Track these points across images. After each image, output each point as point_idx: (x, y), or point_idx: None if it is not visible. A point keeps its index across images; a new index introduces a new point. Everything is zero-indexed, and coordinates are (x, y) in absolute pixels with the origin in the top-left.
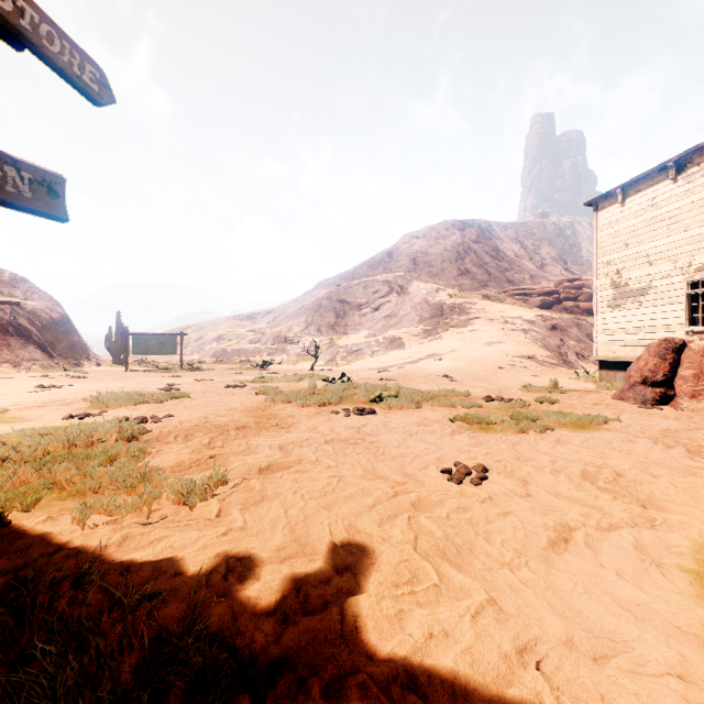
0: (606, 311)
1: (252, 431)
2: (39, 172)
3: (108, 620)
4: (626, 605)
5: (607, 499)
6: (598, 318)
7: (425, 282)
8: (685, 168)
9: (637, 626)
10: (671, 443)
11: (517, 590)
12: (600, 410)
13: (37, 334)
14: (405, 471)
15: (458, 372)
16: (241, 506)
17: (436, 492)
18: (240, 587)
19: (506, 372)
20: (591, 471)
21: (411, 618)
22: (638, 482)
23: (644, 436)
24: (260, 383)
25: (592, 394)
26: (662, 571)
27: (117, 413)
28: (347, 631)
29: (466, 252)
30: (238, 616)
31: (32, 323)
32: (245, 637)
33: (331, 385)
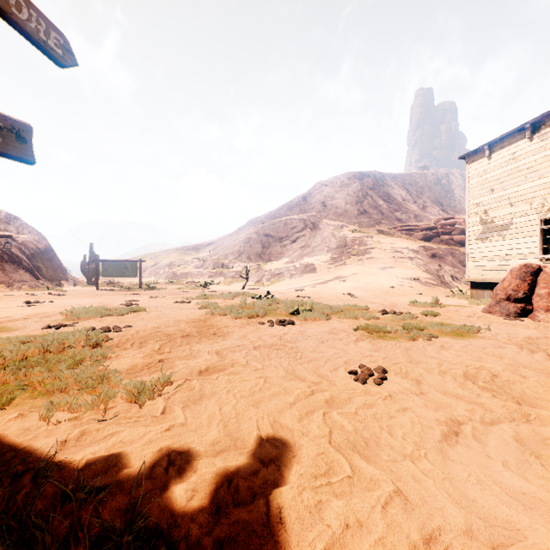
0: (476, 243)
1: (194, 339)
2: (8, 120)
3: (60, 513)
4: (514, 494)
5: (487, 397)
6: (470, 248)
7: (332, 220)
8: (540, 129)
9: (526, 514)
10: (534, 349)
11: (419, 480)
12: (473, 321)
13: (27, 261)
14: (319, 372)
15: (358, 291)
16: (183, 404)
17: (345, 390)
18: (179, 480)
19: (396, 291)
20: (471, 372)
21: (329, 509)
22: (511, 382)
23: (511, 342)
24: (202, 299)
25: (465, 308)
26: (541, 462)
27: (86, 323)
28: (272, 523)
29: (364, 196)
30: (176, 508)
31: (22, 252)
32: (182, 529)
33: (258, 301)
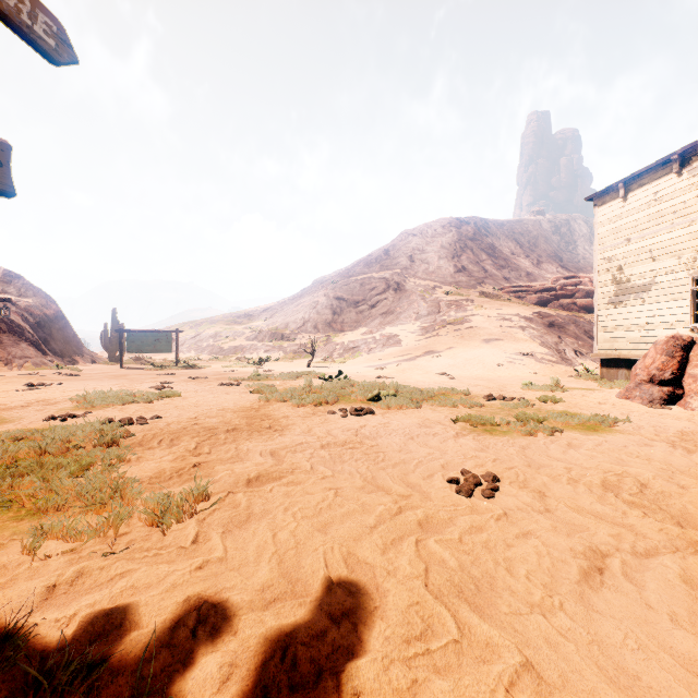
0: (607, 308)
1: (243, 435)
2: None
3: None
4: (692, 666)
5: (637, 516)
6: (599, 315)
7: (421, 279)
8: (690, 161)
9: None
10: (690, 447)
11: (555, 645)
12: (607, 410)
13: (31, 331)
14: (408, 480)
15: (456, 369)
16: (223, 528)
17: (444, 507)
18: (211, 648)
19: (505, 369)
20: (611, 480)
21: (429, 694)
22: (667, 494)
23: (659, 439)
24: (255, 381)
25: (595, 392)
26: None
27: (102, 413)
28: None
29: (463, 249)
30: (204, 695)
31: (25, 320)
32: None
33: (328, 383)
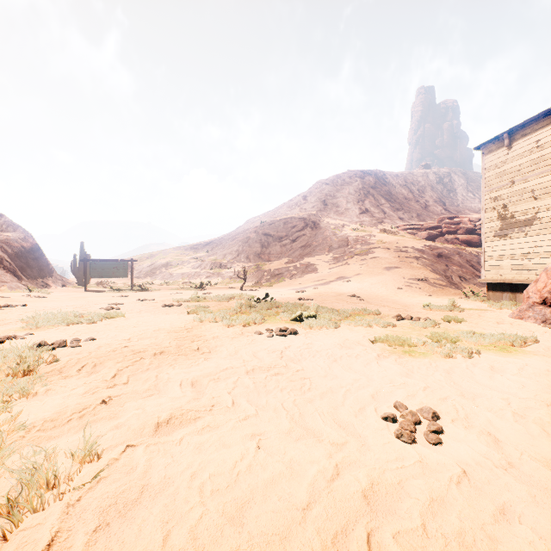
0: (494, 240)
1: (168, 359)
2: None
3: None
4: None
5: None
6: (486, 246)
7: (333, 219)
8: None
9: None
10: None
11: None
12: (508, 330)
13: (8, 260)
14: (339, 417)
15: (364, 292)
16: (99, 519)
17: (389, 463)
18: None
19: (404, 292)
20: None
21: None
22: None
23: None
24: (194, 302)
25: (488, 312)
26: None
27: (42, 335)
28: None
29: (366, 195)
30: None
31: (4, 251)
32: None
33: (256, 304)
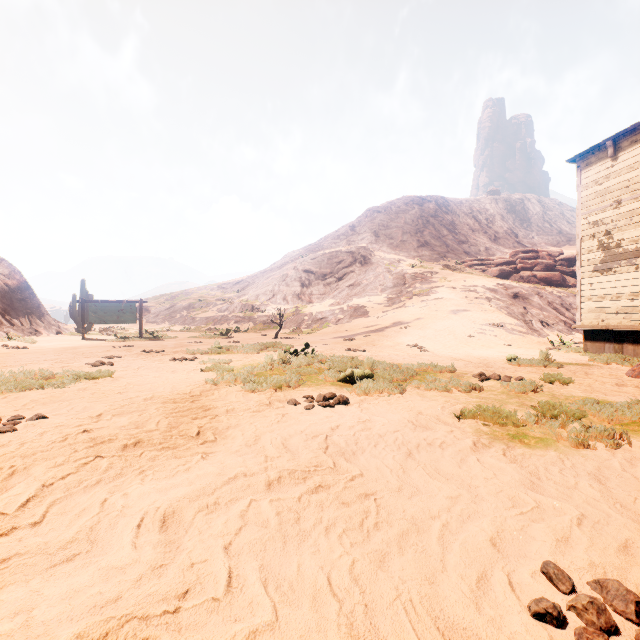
0: (593, 276)
1: (142, 458)
2: None
3: None
4: None
5: None
6: (583, 283)
7: (386, 253)
8: None
9: None
10: None
11: None
12: (639, 396)
13: None
14: (445, 613)
15: (427, 341)
16: None
17: None
18: None
19: (477, 341)
20: None
21: None
22: None
23: None
24: (214, 354)
25: (594, 368)
26: None
27: None
28: None
29: (425, 225)
30: None
31: None
32: None
33: (293, 358)
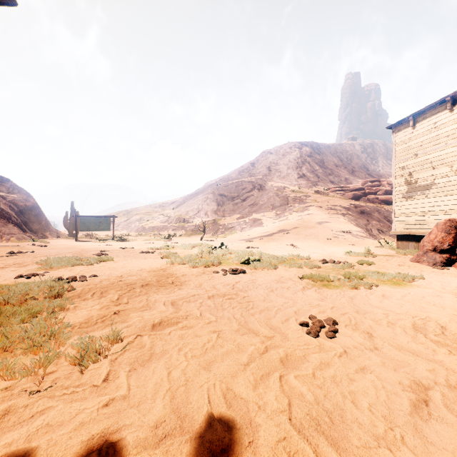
0: (402, 201)
1: (153, 289)
2: None
3: None
4: None
5: (445, 354)
6: (396, 205)
7: (276, 182)
8: None
9: None
10: None
11: None
12: (405, 270)
13: (15, 217)
14: (271, 324)
15: (299, 242)
16: (130, 367)
17: (299, 346)
18: None
19: (332, 242)
20: (419, 323)
21: None
22: None
23: (446, 291)
24: (165, 250)
25: (395, 257)
26: None
27: (56, 273)
28: None
29: (303, 163)
30: None
31: (12, 209)
32: None
33: (214, 251)
